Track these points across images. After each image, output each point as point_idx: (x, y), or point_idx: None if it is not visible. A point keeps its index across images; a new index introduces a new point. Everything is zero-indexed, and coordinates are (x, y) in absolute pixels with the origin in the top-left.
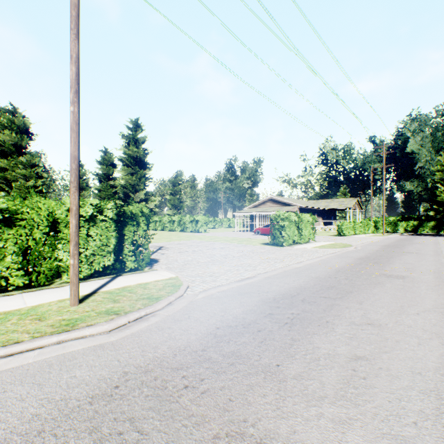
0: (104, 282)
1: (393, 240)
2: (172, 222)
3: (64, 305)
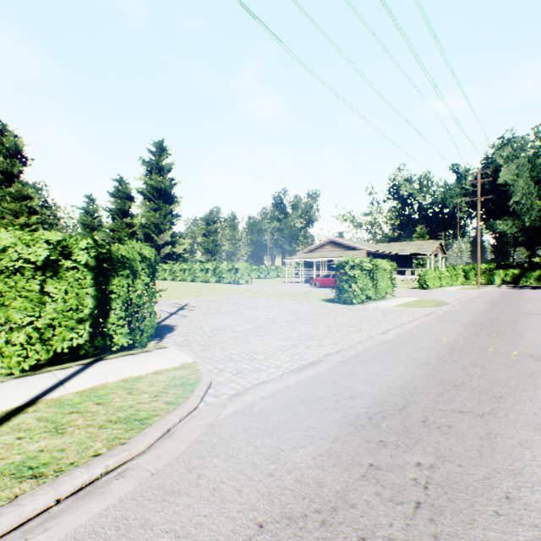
0: (65, 374)
1: (496, 294)
2: (205, 271)
3: None
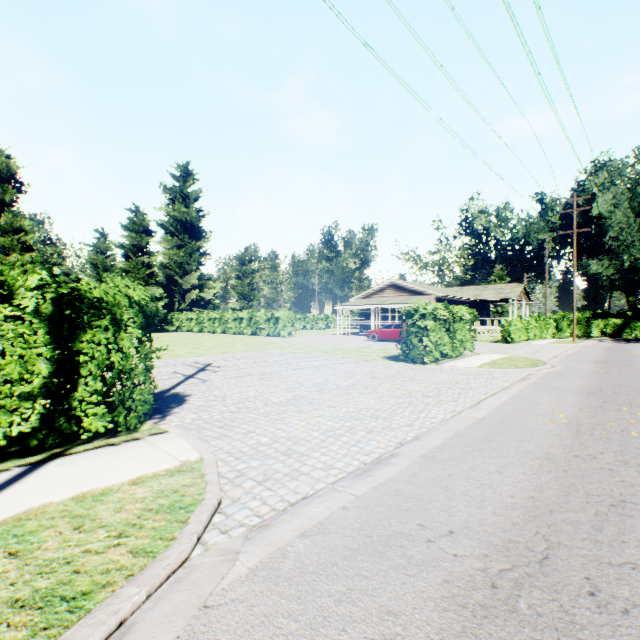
0: None
1: (600, 350)
2: (238, 320)
3: None
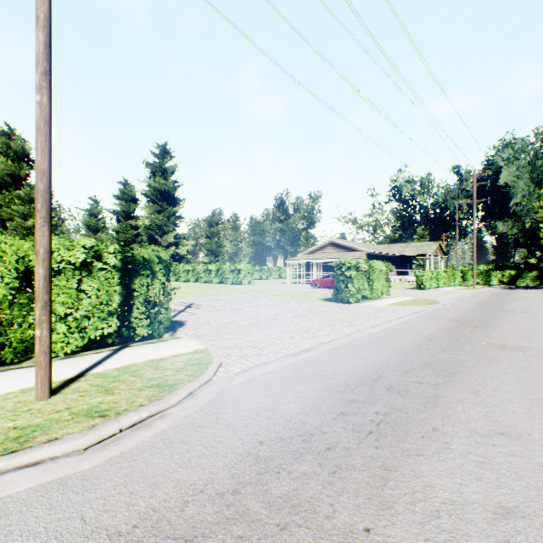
0: (101, 357)
1: (488, 294)
2: (208, 271)
3: (27, 399)
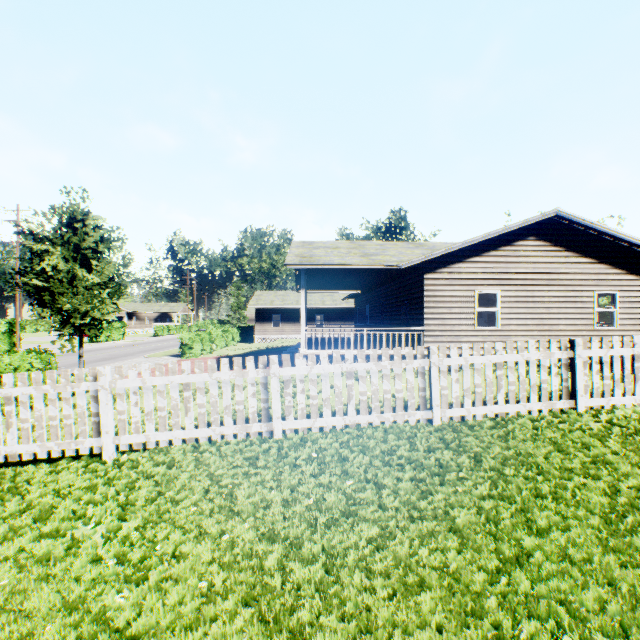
0: None
1: None
2: None
3: None
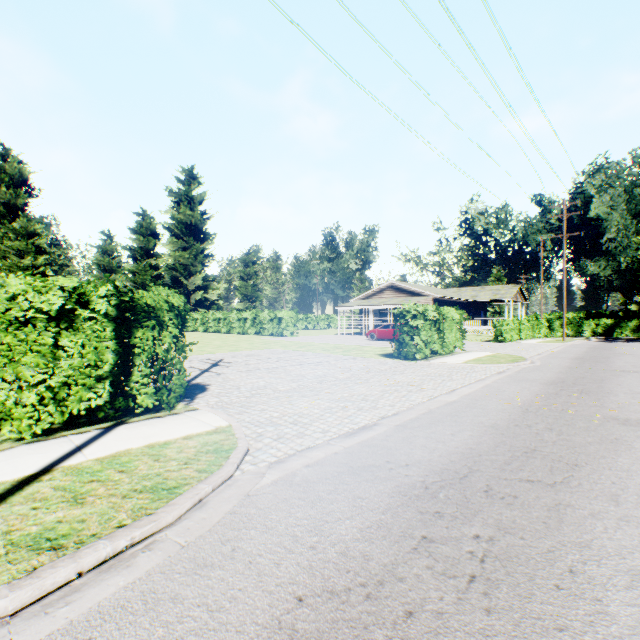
0: (83, 440)
1: (584, 349)
2: (243, 320)
3: None
